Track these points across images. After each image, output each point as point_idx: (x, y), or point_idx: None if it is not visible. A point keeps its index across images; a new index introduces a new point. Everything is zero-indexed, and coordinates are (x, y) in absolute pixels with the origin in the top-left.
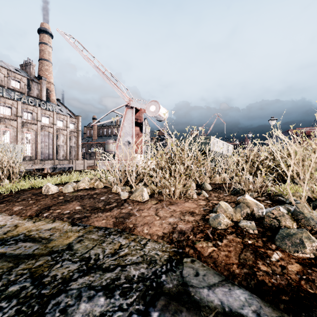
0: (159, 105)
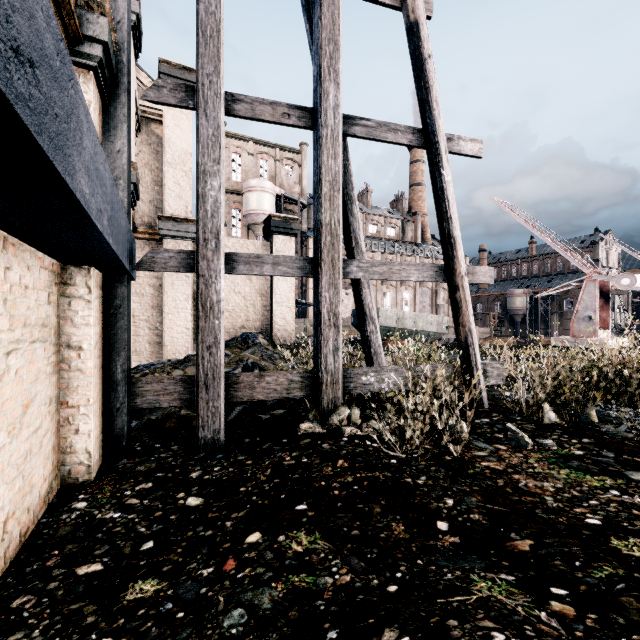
0: (635, 278)
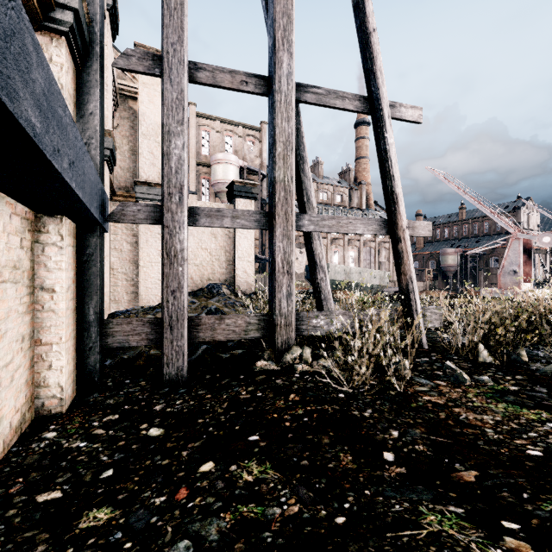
0: None
